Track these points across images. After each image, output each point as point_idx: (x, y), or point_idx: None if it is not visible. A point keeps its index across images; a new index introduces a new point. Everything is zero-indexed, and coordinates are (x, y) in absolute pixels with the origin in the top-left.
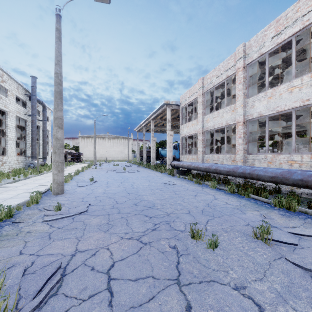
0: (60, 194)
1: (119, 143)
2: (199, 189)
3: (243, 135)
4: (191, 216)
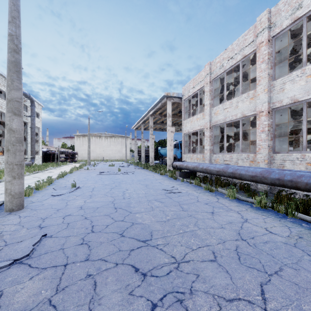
0: (16, 210)
1: (116, 141)
2: (214, 201)
3: (268, 129)
4: (223, 270)
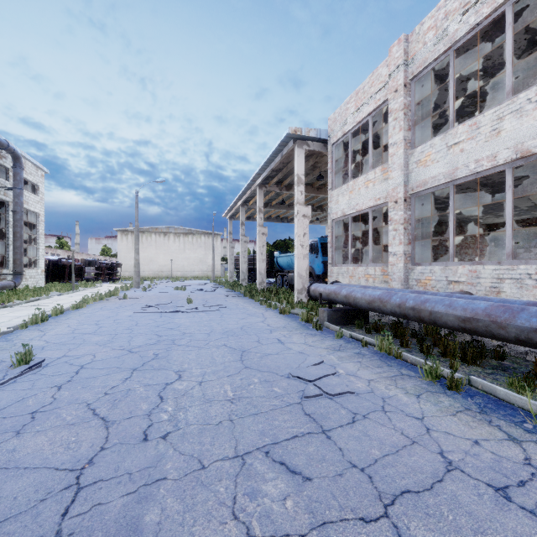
0: None
1: (196, 243)
2: (518, 465)
3: None
4: None
